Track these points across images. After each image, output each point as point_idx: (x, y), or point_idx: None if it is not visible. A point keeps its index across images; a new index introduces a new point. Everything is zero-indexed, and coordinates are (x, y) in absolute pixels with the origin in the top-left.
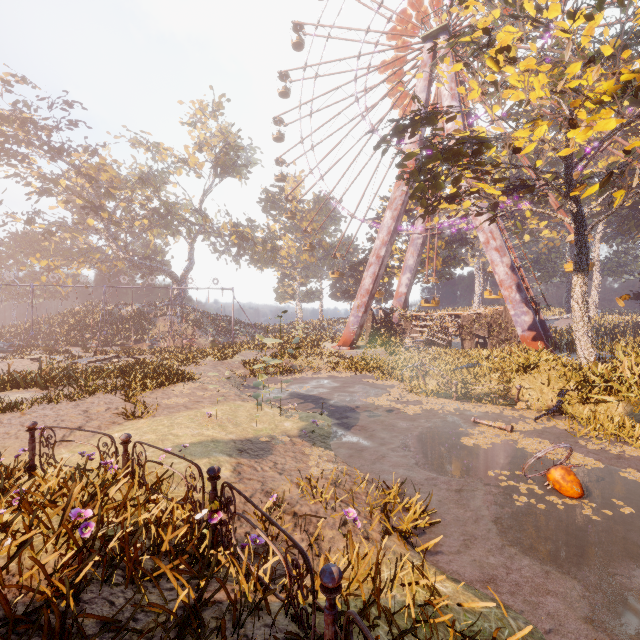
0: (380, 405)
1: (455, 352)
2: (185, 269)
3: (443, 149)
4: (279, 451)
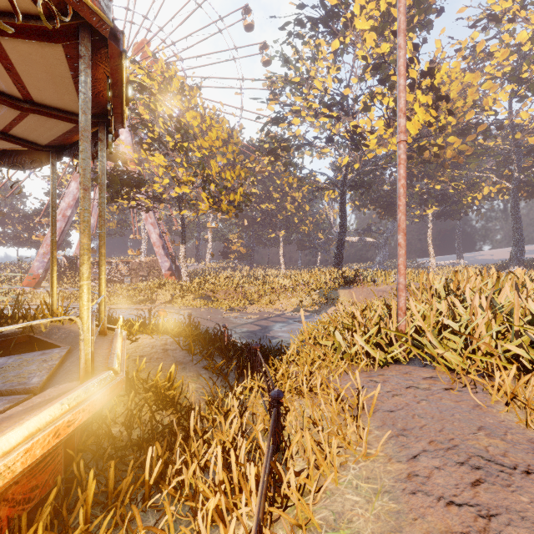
0: None
1: (127, 285)
2: None
3: (121, 179)
4: None
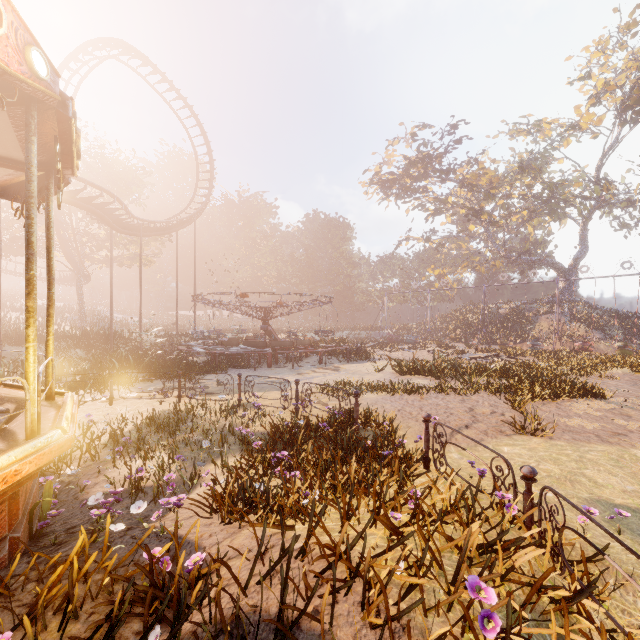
0: None
1: None
2: (574, 257)
3: None
4: None
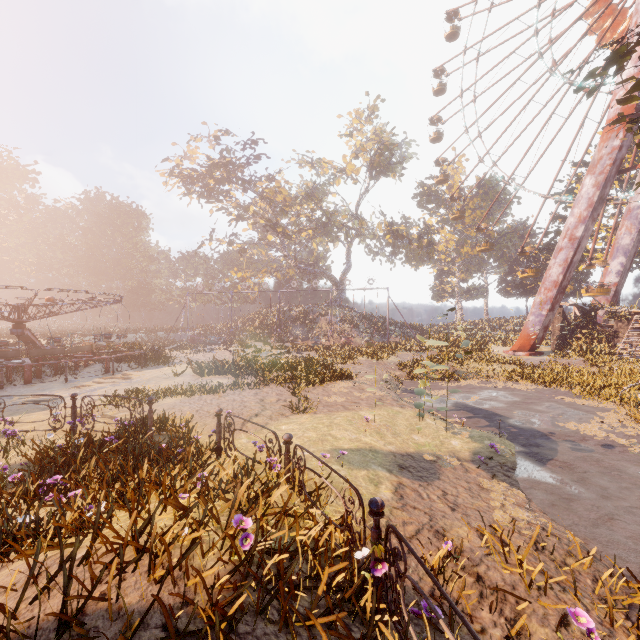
0: (589, 435)
1: None
2: (343, 272)
3: None
4: (447, 476)
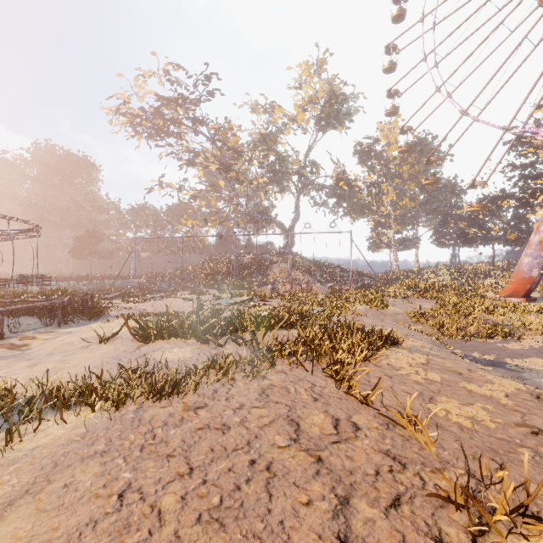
0: None
1: None
2: (292, 220)
3: None
4: None
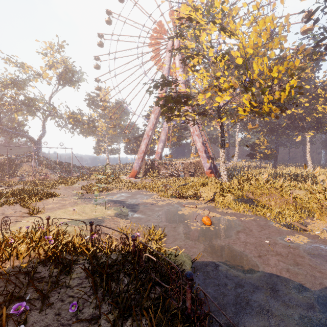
0: (148, 202)
1: (181, 179)
2: (40, 135)
3: (173, 98)
4: (107, 222)
